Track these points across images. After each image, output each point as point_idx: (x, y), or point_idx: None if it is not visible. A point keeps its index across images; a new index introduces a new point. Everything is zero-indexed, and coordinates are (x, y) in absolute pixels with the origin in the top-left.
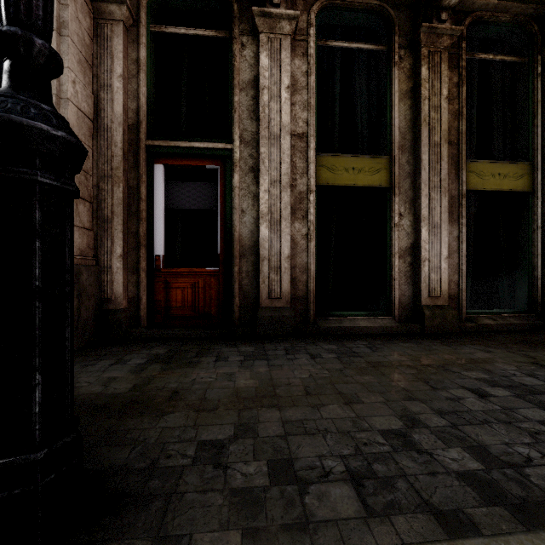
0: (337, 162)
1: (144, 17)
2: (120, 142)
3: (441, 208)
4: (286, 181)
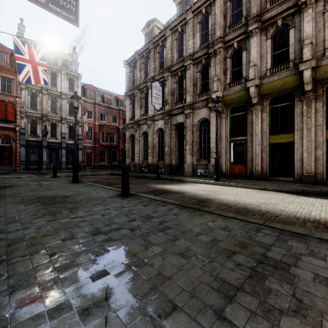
0: (275, 137)
1: (228, 114)
2: (224, 140)
3: (311, 146)
4: (259, 144)
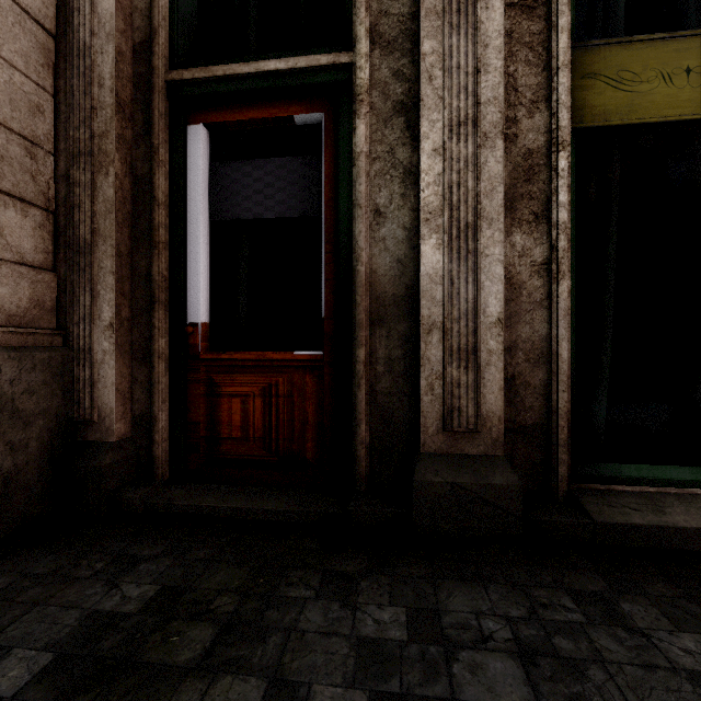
0: (637, 58)
1: None
2: (109, 77)
3: None
4: (492, 120)
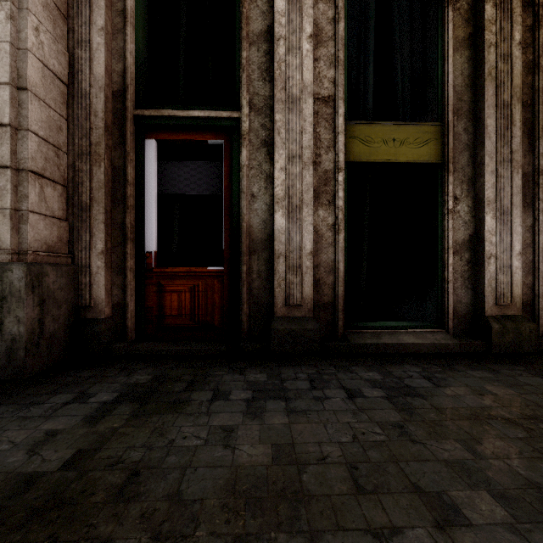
0: (373, 132)
1: None
2: (101, 111)
3: (512, 188)
4: (308, 156)
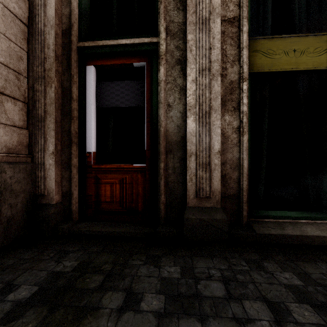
0: (274, 45)
1: None
2: (52, 44)
3: None
4: (216, 69)
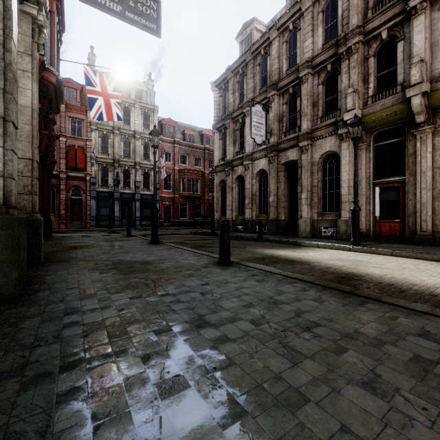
0: None
1: (371, 143)
2: (364, 184)
3: None
4: (429, 188)
